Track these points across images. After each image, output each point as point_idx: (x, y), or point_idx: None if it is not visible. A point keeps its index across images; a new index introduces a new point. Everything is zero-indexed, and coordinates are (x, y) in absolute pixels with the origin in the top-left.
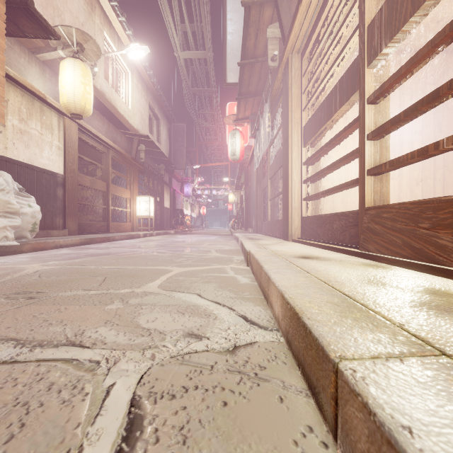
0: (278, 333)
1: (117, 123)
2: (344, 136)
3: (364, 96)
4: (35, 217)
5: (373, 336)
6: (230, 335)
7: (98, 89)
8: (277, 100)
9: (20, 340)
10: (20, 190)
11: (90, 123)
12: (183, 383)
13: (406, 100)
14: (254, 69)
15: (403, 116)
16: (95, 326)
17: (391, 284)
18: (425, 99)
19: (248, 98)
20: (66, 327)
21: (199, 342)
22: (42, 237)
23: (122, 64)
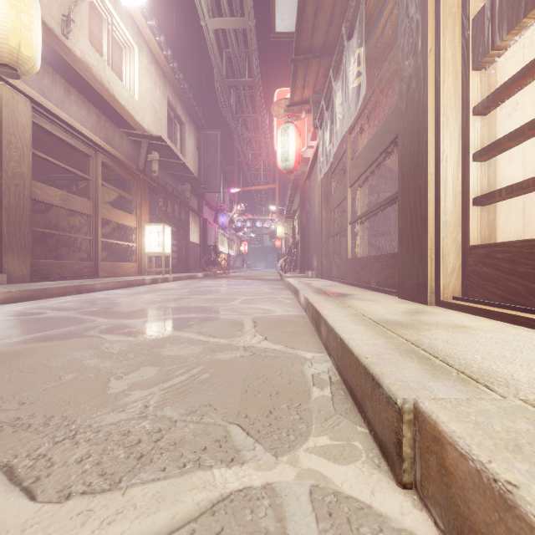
0: None
1: (115, 117)
2: None
3: None
4: None
5: None
6: None
7: (78, 57)
8: (372, 27)
9: None
10: None
11: (62, 107)
12: None
13: None
14: None
15: None
16: None
17: None
18: None
19: (310, 58)
20: None
21: None
22: None
23: (124, 33)
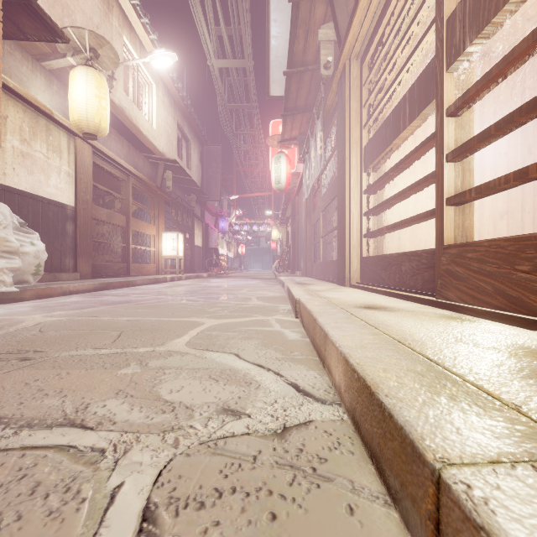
0: (340, 408)
1: (139, 145)
2: (415, 158)
3: (443, 107)
4: (39, 258)
5: (482, 425)
6: (277, 412)
7: (116, 104)
8: (330, 116)
9: (4, 418)
10: (21, 224)
11: (106, 145)
12: (216, 483)
13: (488, 115)
14: (303, 79)
15: (495, 130)
16: (103, 398)
17: (485, 344)
18: (524, 107)
19: (295, 114)
20: (66, 399)
21: (238, 421)
22: (48, 281)
23: (145, 75)
